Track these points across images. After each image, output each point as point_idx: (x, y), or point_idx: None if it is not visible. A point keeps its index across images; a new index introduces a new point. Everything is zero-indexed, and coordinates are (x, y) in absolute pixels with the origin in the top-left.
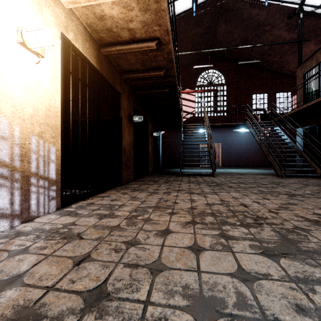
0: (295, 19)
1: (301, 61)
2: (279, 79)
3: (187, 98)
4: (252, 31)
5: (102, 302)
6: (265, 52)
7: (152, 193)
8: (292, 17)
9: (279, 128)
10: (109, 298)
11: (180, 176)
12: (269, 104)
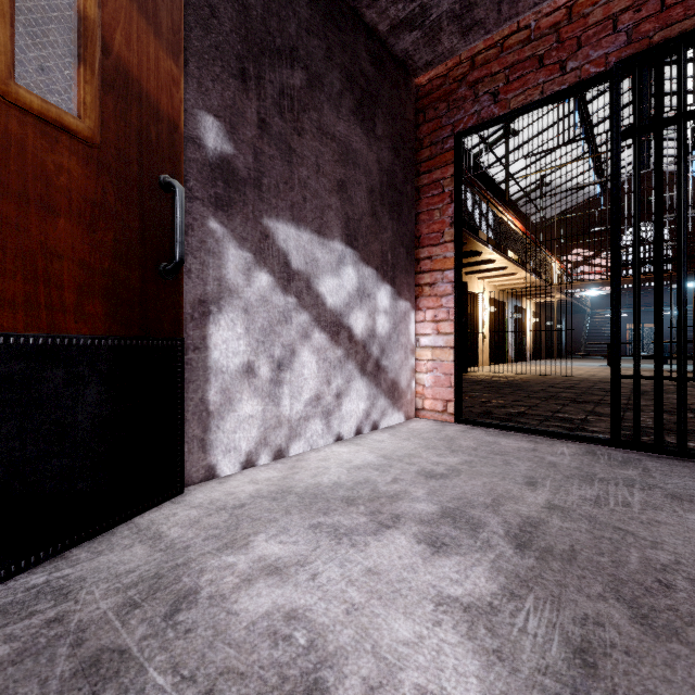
0: None
1: None
2: None
3: (604, 264)
4: None
5: (558, 362)
6: None
7: None
8: None
9: None
10: (559, 362)
11: (581, 359)
12: None
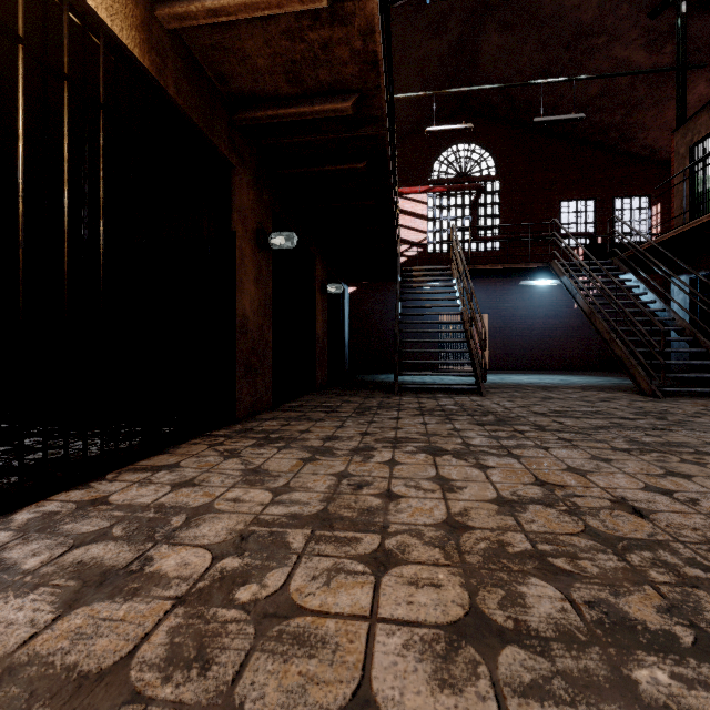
0: (667, 18)
1: (682, 118)
2: (621, 168)
3: (409, 209)
4: (563, 50)
5: None
6: (591, 103)
7: (317, 454)
8: (659, 13)
9: (634, 275)
10: None
11: (395, 395)
12: (597, 225)
